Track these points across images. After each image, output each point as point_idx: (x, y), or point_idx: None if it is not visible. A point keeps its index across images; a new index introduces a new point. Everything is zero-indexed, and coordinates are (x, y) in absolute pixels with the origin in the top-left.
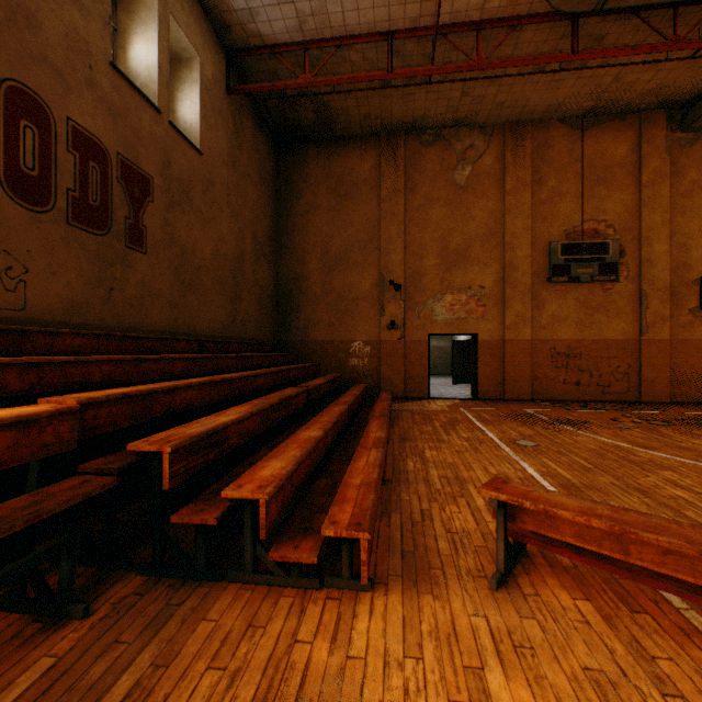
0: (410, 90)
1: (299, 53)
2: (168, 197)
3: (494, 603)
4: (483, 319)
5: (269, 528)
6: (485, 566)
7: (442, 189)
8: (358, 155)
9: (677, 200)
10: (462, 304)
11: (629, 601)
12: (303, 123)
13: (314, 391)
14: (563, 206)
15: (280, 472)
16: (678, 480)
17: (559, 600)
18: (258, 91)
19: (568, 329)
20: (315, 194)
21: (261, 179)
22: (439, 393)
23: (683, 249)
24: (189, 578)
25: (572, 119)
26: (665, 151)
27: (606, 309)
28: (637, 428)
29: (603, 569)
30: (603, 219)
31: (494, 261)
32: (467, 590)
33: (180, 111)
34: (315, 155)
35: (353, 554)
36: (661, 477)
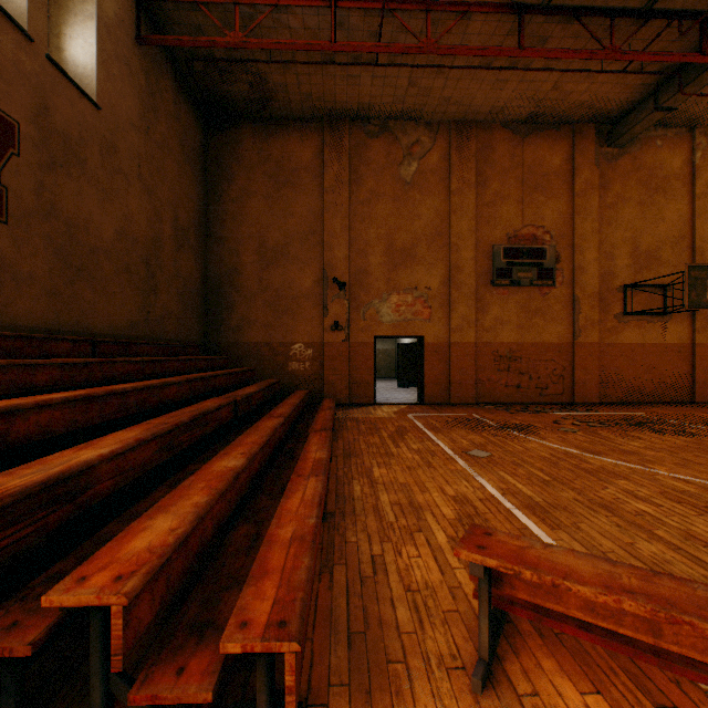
0: (356, 72)
1: (229, 8)
2: (45, 154)
3: None
4: (429, 321)
5: (132, 646)
6: (461, 647)
7: (388, 183)
8: (298, 139)
9: (604, 211)
10: (408, 305)
11: (648, 688)
12: (236, 96)
13: (243, 401)
14: (505, 210)
15: (164, 540)
16: (636, 491)
17: (566, 700)
18: (177, 45)
19: (510, 332)
20: (250, 179)
21: (185, 154)
22: (384, 398)
23: (610, 258)
24: None
25: (513, 124)
26: (594, 164)
27: (543, 313)
28: (579, 431)
29: (621, 652)
30: (541, 225)
31: (440, 262)
32: (443, 700)
33: (69, 50)
34: (250, 135)
35: None
36: (620, 488)
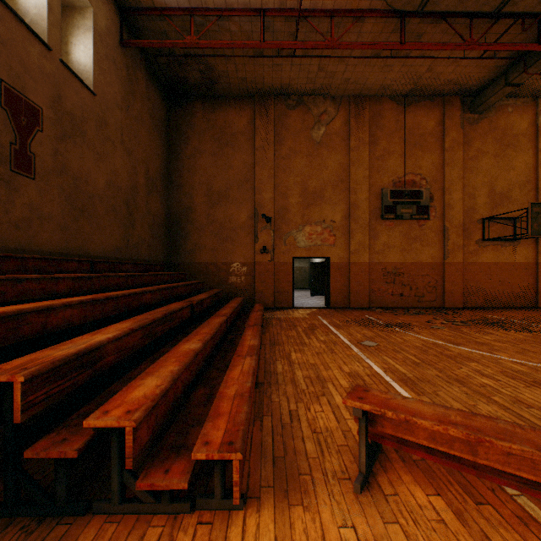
0: (279, 61)
1: (186, 18)
2: (59, 129)
3: (359, 509)
4: (334, 246)
5: (137, 454)
6: (348, 467)
7: (303, 143)
8: (236, 111)
9: (467, 162)
10: (318, 234)
11: (472, 492)
12: (190, 81)
13: (197, 305)
14: (391, 162)
15: (153, 391)
16: (483, 370)
17: (416, 498)
18: (149, 46)
19: (395, 254)
20: (201, 141)
21: (153, 124)
22: (300, 303)
23: (472, 197)
24: (47, 515)
25: (397, 97)
26: (460, 126)
27: (421, 240)
28: (446, 328)
29: (453, 467)
30: (419, 173)
31: (342, 201)
32: (335, 496)
33: (74, 54)
34: (201, 108)
35: (227, 465)
36: (471, 368)
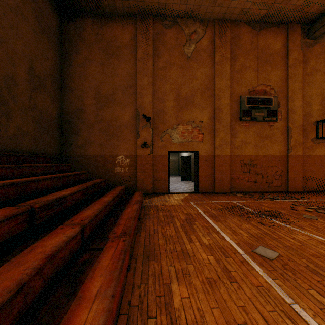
0: None
1: None
2: None
3: None
4: (202, 142)
5: None
6: None
7: (177, 57)
8: (121, 28)
9: (305, 77)
10: (189, 132)
11: None
12: None
13: (47, 207)
14: (247, 75)
15: None
16: None
17: None
18: None
19: (250, 149)
20: (90, 52)
21: (41, 27)
22: (174, 188)
23: (308, 105)
24: None
25: (252, 23)
26: (300, 48)
27: (270, 138)
28: (319, 218)
29: None
30: (269, 85)
31: (208, 106)
32: None
33: None
34: (90, 24)
35: None
36: None
